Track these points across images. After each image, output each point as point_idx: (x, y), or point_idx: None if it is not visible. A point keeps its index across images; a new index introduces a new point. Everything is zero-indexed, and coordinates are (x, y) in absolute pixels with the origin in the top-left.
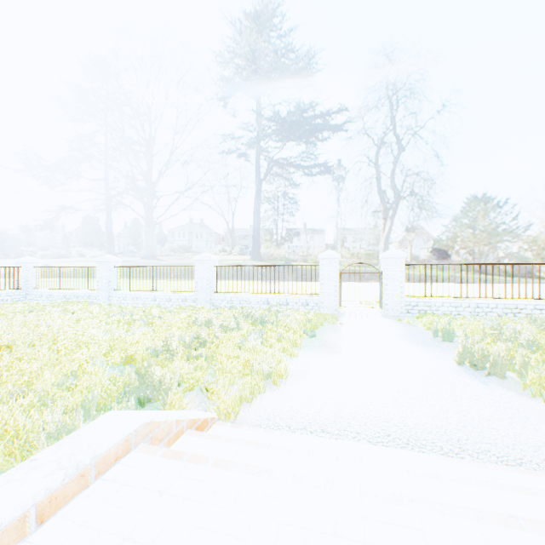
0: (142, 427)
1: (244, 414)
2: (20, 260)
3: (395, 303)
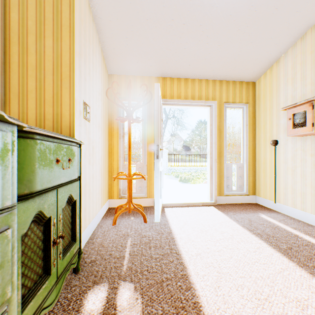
0: None
1: None
2: None
3: (164, 169)
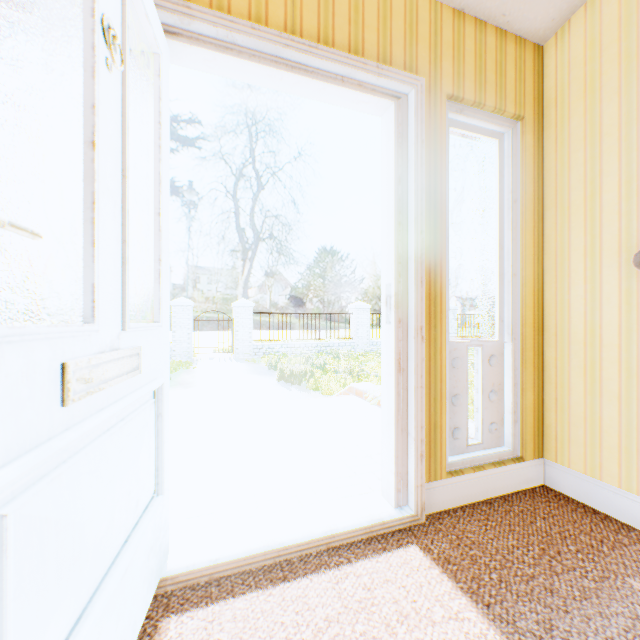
0: None
1: None
2: None
3: (245, 347)
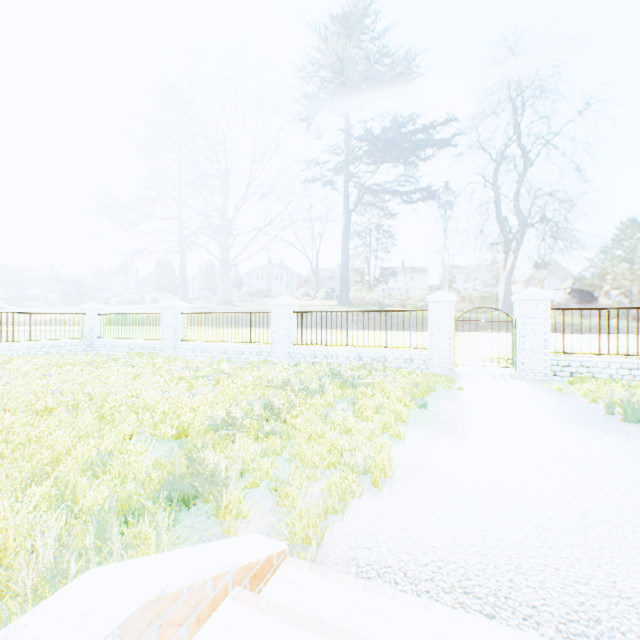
0: (138, 614)
1: (331, 537)
2: (85, 306)
3: (536, 362)
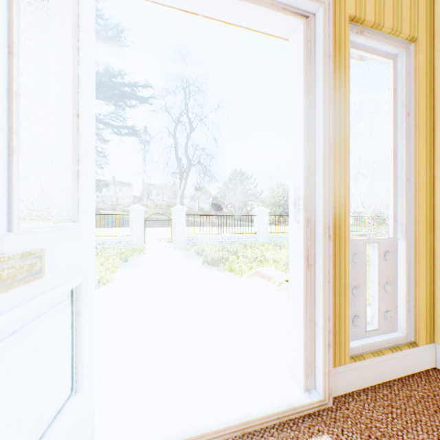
0: None
1: None
2: None
3: (180, 239)
